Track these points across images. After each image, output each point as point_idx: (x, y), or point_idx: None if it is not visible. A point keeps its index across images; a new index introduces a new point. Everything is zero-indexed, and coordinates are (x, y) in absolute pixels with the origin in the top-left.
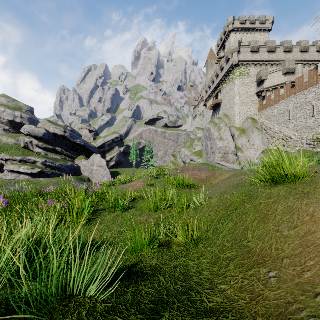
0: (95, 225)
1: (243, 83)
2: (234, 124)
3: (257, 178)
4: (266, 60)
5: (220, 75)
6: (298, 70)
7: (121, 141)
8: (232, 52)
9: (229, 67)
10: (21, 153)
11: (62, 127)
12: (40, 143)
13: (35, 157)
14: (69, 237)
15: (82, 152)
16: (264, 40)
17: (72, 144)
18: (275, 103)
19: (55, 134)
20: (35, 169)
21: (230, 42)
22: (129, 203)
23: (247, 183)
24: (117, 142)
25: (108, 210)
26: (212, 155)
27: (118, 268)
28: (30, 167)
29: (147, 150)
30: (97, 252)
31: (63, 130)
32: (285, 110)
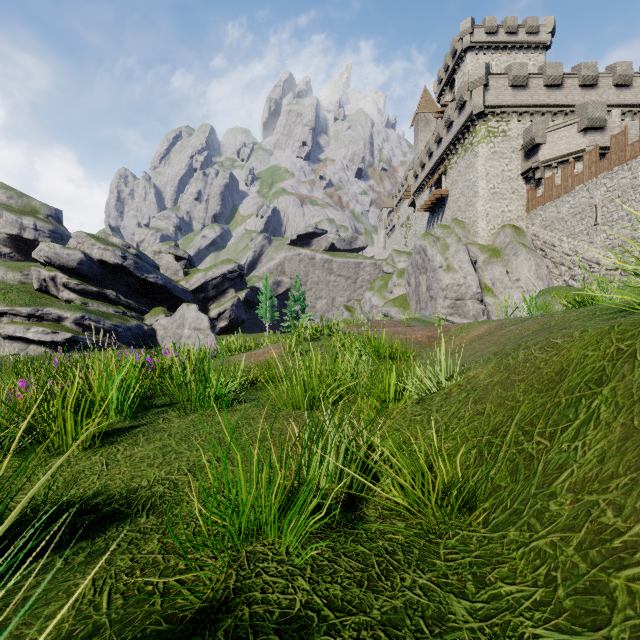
0: (130, 444)
1: (494, 152)
2: (476, 238)
3: (605, 307)
4: (543, 104)
5: (445, 139)
6: (612, 123)
7: (241, 279)
8: (472, 87)
9: (465, 120)
10: (31, 301)
11: (117, 247)
12: (72, 280)
13: (60, 308)
14: (34, 483)
15: (159, 300)
16: (535, 68)
17: (139, 284)
18: (564, 191)
19: (103, 263)
20: (60, 333)
21: (464, 72)
22: (242, 390)
23: (579, 321)
24: (233, 281)
25: (180, 405)
26: (430, 302)
27: (131, 636)
28: (50, 330)
29: (293, 296)
30: (89, 540)
31: (119, 254)
32: (587, 206)
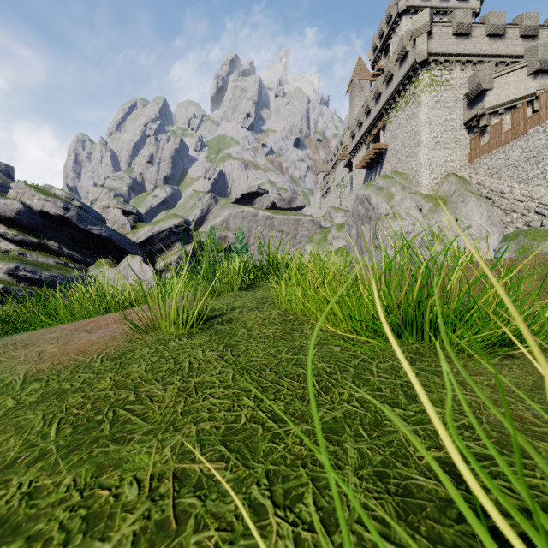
0: None
1: (437, 101)
2: (419, 188)
3: None
4: (486, 54)
5: (384, 94)
6: None
7: (187, 233)
8: (416, 34)
9: (407, 71)
10: None
11: (60, 199)
12: (11, 230)
13: None
14: None
15: (105, 253)
16: None
17: (83, 235)
18: (515, 136)
19: (44, 213)
20: None
21: (400, 35)
22: None
23: None
24: (179, 235)
25: None
26: (375, 251)
27: None
28: None
29: (236, 247)
30: None
31: (61, 206)
32: (543, 148)
